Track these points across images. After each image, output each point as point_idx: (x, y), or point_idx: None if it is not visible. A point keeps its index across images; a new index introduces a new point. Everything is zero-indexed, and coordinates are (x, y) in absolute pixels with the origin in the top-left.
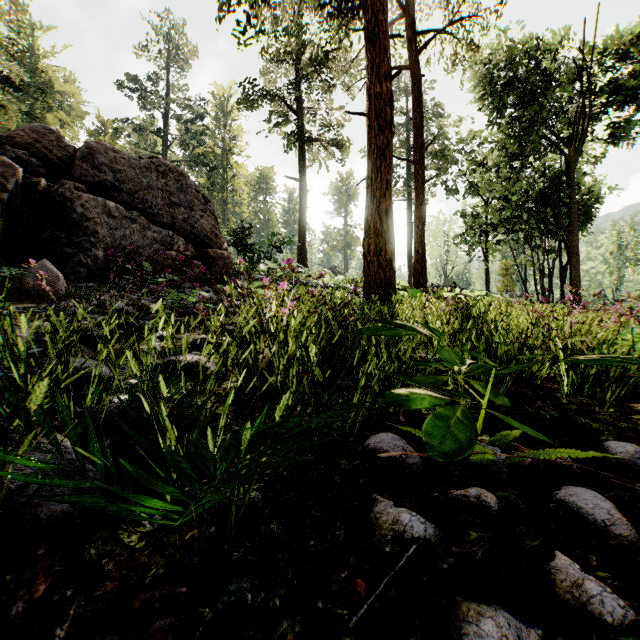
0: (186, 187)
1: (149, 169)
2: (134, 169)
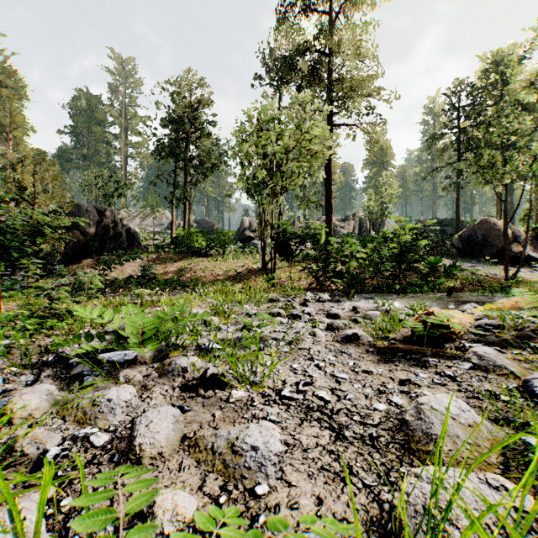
0: (460, 221)
1: (453, 220)
2: (451, 221)
